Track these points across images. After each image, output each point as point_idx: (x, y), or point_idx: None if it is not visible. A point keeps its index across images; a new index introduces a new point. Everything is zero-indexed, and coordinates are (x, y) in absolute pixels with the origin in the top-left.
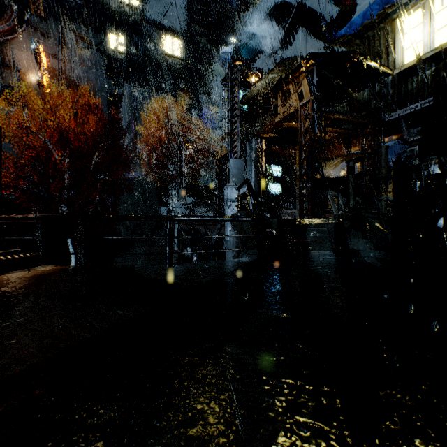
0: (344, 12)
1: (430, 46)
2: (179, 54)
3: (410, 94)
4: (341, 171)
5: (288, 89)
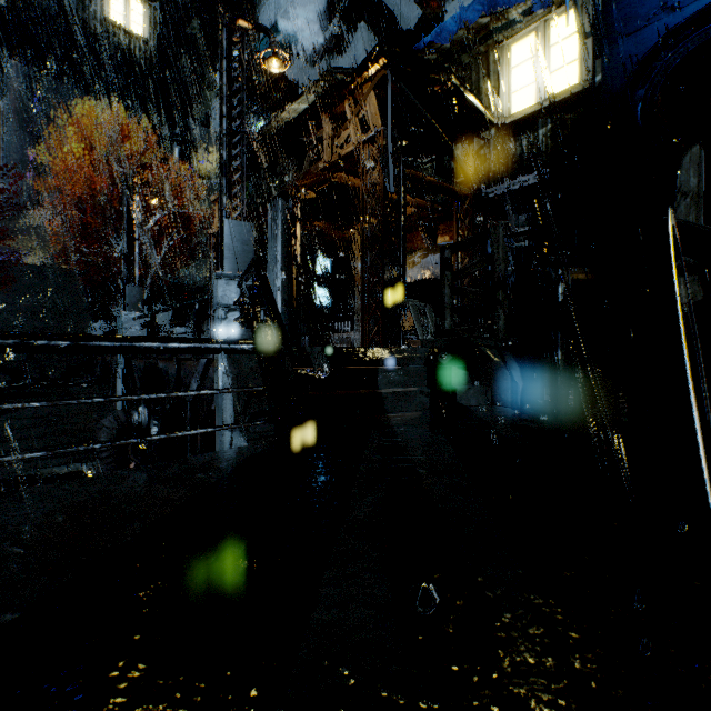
0: (428, 20)
1: (545, 93)
2: (141, 30)
3: (519, 161)
4: (425, 271)
5: (342, 111)
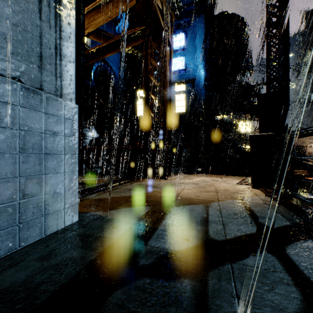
0: None
1: None
2: None
3: None
4: None
5: None
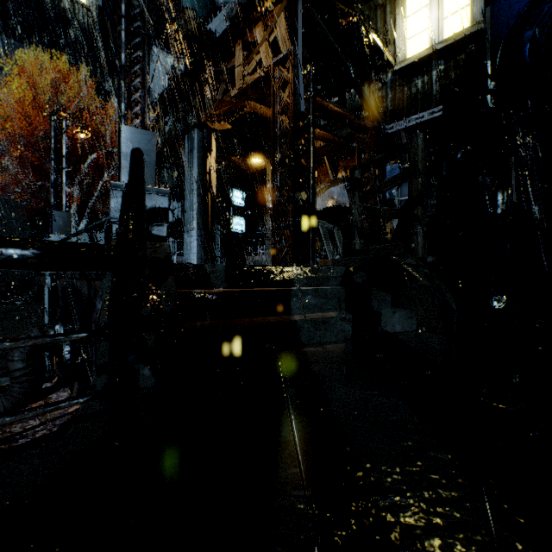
0: None
1: (438, 37)
2: None
3: (414, 100)
4: (329, 200)
5: (253, 39)
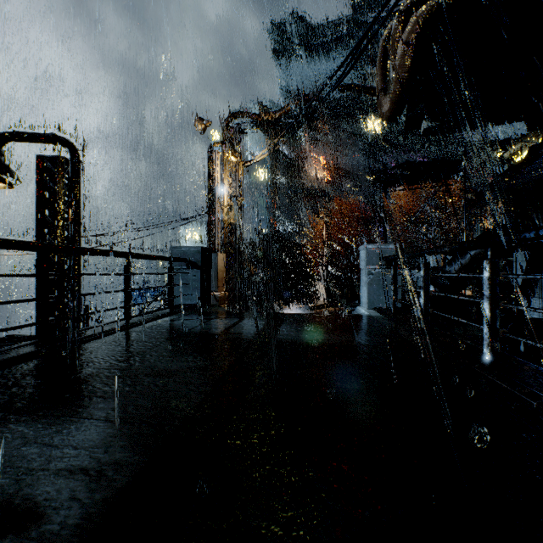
0: None
1: None
2: None
3: None
4: None
5: None
